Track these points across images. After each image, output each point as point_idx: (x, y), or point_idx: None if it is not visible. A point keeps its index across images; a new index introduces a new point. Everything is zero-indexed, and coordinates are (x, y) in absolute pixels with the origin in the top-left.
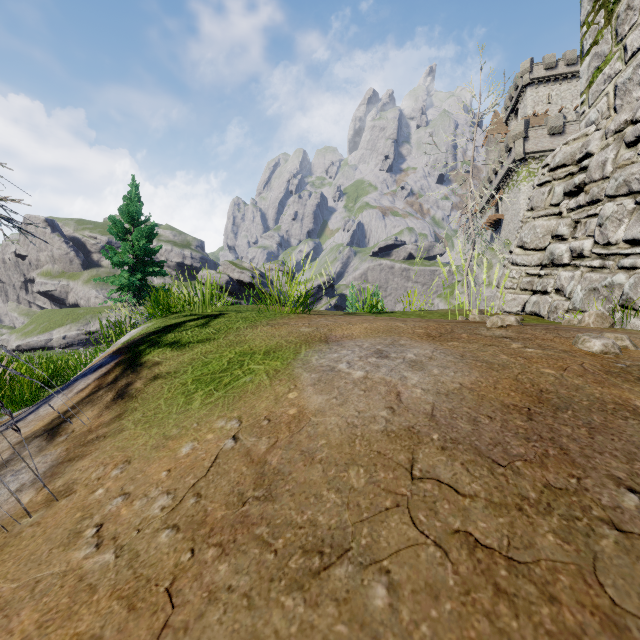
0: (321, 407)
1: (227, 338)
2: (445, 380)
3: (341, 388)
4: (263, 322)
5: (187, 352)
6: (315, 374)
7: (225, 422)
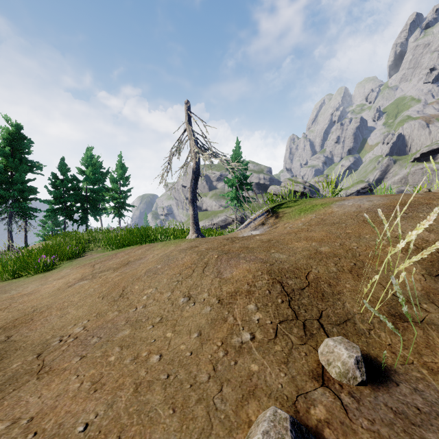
0: (337, 210)
1: (306, 203)
2: (376, 203)
3: (344, 207)
4: (318, 199)
5: (292, 208)
6: (337, 205)
7: (311, 215)
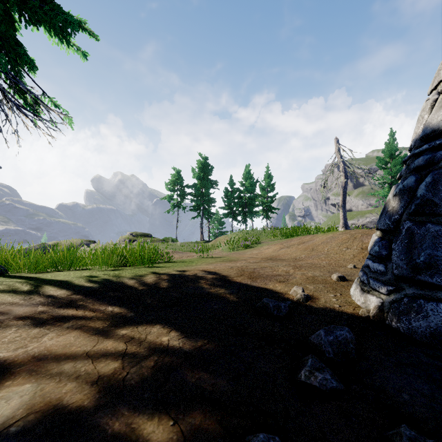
0: None
1: None
2: None
3: None
4: None
5: None
6: None
7: None
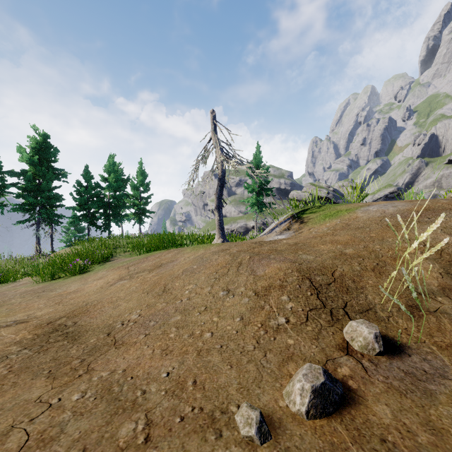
0: (362, 215)
1: (330, 209)
2: (401, 208)
3: (369, 212)
4: (343, 205)
5: (317, 213)
6: (362, 211)
7: (336, 221)
